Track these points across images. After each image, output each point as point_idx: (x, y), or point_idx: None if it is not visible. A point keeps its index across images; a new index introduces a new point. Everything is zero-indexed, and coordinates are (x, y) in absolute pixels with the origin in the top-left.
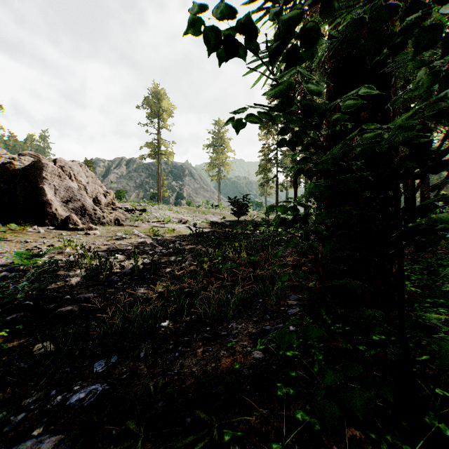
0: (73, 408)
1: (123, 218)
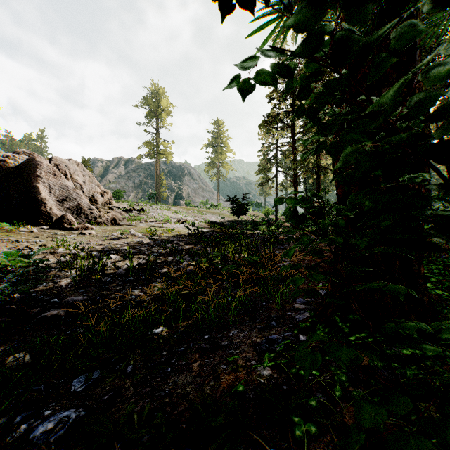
0: (36, 443)
1: (120, 218)
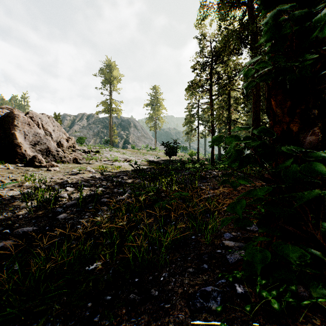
0: None
1: (80, 158)
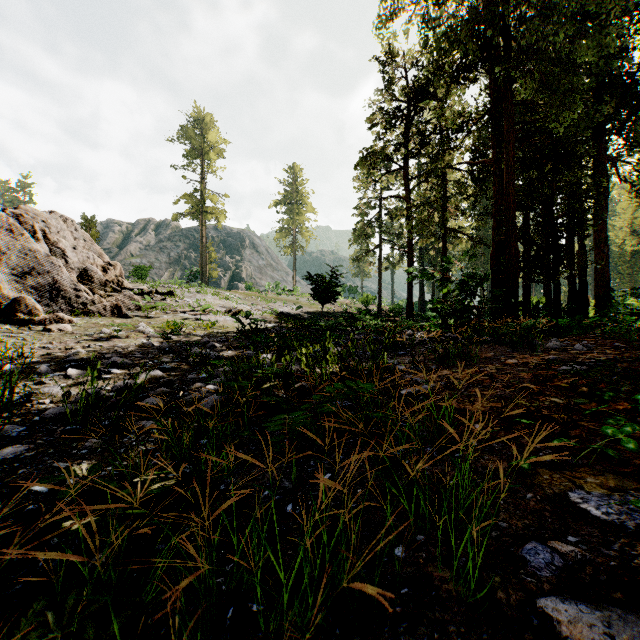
0: None
1: (130, 305)
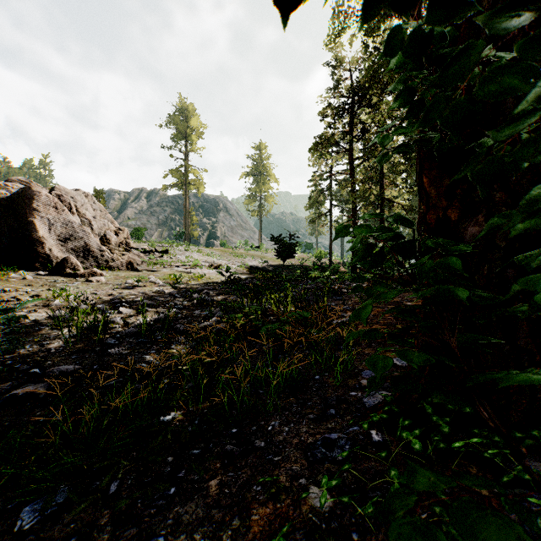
0: None
1: (138, 261)
